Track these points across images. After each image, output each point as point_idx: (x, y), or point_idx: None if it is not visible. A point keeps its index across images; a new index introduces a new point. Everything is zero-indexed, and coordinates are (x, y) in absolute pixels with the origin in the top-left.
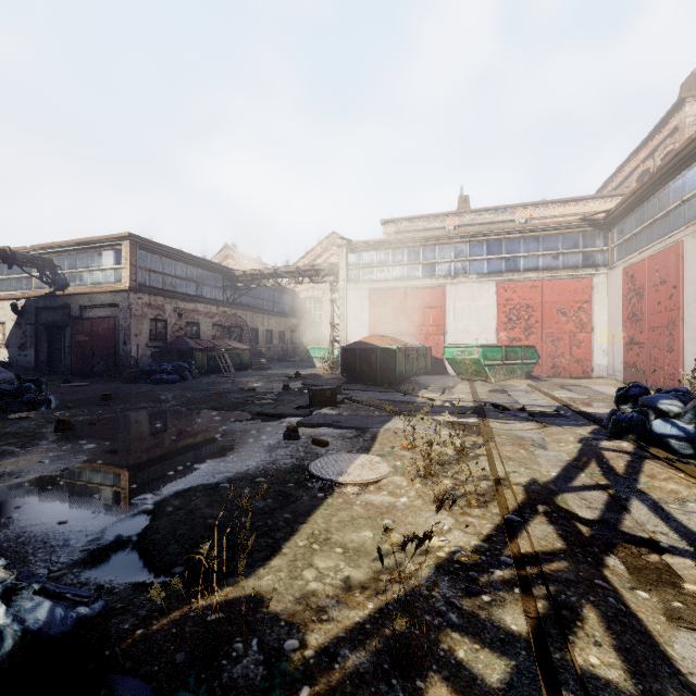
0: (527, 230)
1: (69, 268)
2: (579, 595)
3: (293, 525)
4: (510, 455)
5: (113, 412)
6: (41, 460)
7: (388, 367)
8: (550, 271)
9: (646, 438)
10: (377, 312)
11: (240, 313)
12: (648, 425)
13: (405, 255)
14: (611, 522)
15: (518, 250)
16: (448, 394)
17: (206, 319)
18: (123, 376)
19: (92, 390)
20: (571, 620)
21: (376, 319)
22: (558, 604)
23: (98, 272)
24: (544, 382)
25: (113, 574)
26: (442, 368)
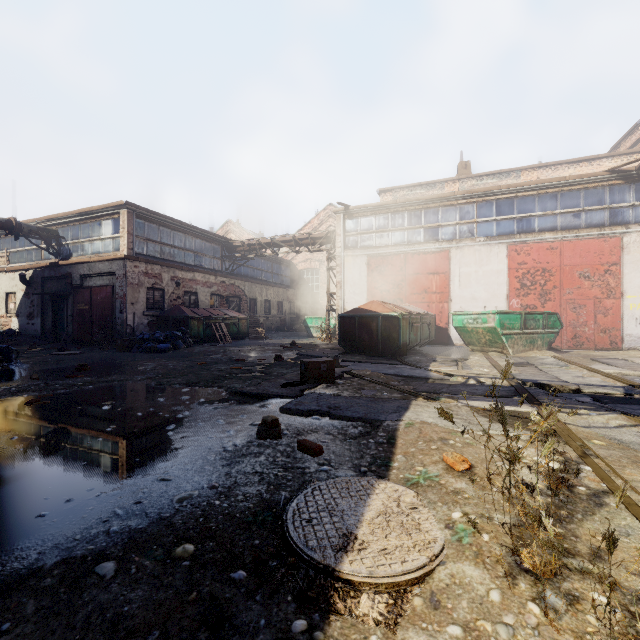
0: (544, 186)
1: (72, 238)
2: None
3: None
4: None
5: (70, 387)
6: None
7: (391, 336)
8: (571, 231)
9: None
10: (376, 279)
11: (239, 283)
12: None
13: (405, 218)
14: None
15: (532, 209)
16: (465, 367)
17: (204, 288)
18: (117, 345)
19: (79, 359)
20: None
21: (375, 286)
22: None
23: (98, 241)
24: (566, 353)
25: None
26: (446, 337)
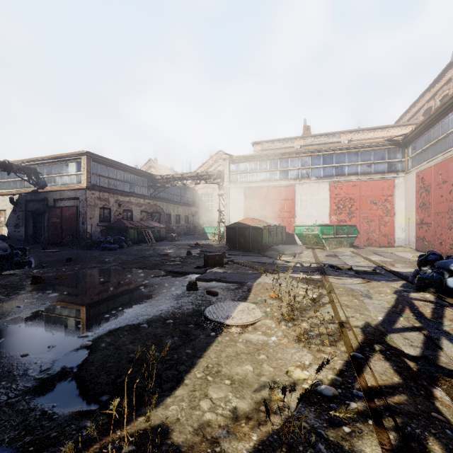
0: (350, 147)
1: (47, 174)
2: (421, 427)
3: (192, 359)
4: (347, 303)
5: (72, 270)
6: (18, 305)
7: (257, 239)
8: (366, 175)
9: (443, 291)
10: (249, 203)
11: (159, 204)
12: (444, 282)
13: (268, 164)
14: (431, 358)
15: (344, 161)
16: (298, 258)
17: (136, 207)
18: (81, 245)
19: (61, 255)
20: (420, 452)
21: (249, 207)
22: (406, 435)
23: (66, 177)
24: (362, 249)
25: (55, 401)
26: (292, 240)
